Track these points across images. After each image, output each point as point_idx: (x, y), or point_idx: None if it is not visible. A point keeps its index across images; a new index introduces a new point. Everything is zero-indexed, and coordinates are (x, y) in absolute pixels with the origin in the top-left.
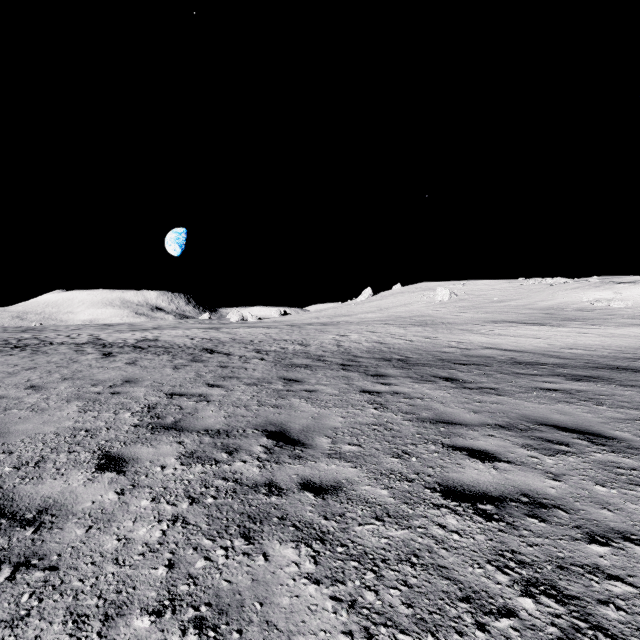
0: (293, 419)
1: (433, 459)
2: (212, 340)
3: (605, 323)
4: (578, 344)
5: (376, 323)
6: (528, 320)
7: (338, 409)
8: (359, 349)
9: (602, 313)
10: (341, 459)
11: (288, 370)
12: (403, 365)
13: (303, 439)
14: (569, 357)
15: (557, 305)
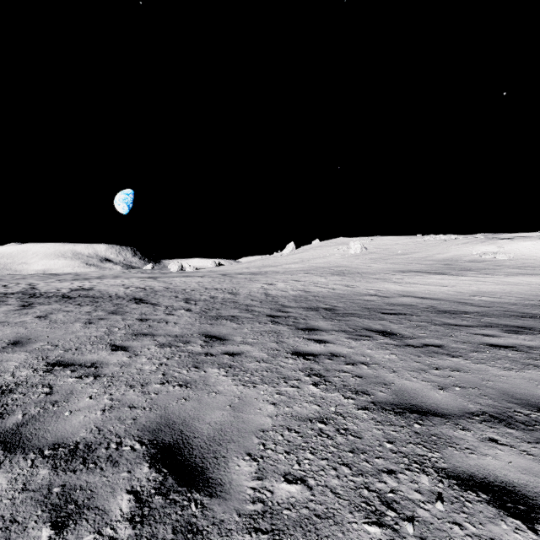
0: (203, 411)
1: (442, 524)
2: (146, 289)
3: (496, 272)
4: (482, 292)
5: (299, 273)
6: (431, 270)
7: (267, 387)
8: (286, 298)
9: (491, 264)
10: (274, 536)
11: (213, 323)
12: (332, 315)
13: (210, 466)
14: (483, 305)
15: (452, 257)
